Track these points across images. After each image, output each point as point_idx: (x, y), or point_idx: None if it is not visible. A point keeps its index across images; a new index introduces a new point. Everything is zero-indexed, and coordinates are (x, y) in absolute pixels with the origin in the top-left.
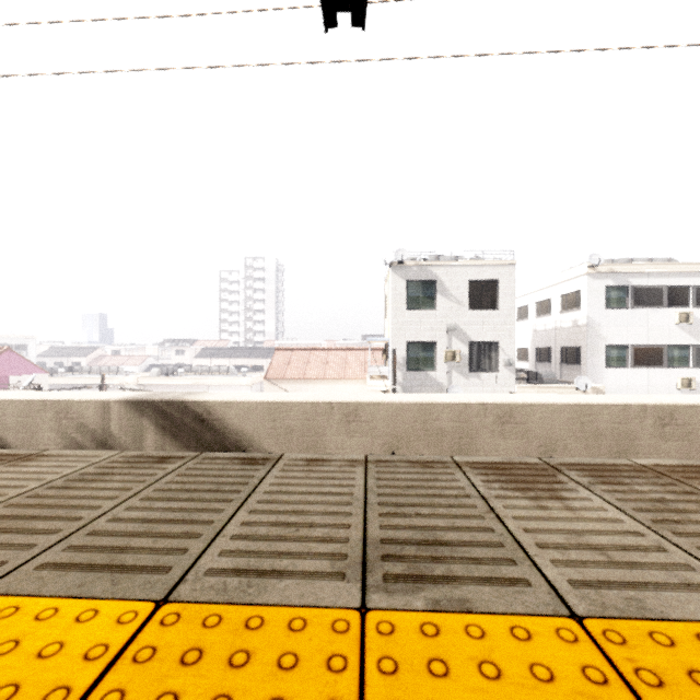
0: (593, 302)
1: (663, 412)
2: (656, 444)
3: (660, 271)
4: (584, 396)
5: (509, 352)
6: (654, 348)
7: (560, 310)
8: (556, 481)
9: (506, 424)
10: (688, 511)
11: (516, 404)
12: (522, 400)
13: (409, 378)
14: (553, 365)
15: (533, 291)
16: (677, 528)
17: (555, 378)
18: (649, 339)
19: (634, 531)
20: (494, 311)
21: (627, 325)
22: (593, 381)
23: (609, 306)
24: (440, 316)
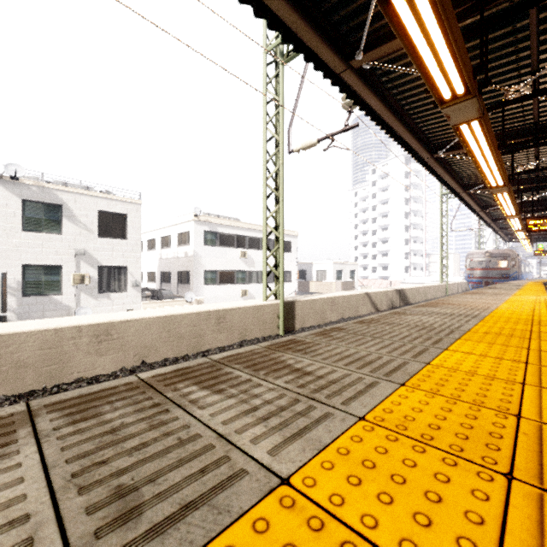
0: (197, 240)
1: (219, 315)
2: (216, 336)
3: (232, 225)
4: (174, 308)
5: (136, 275)
6: (230, 272)
7: (177, 244)
8: (3, 443)
9: (104, 342)
10: (132, 435)
11: (114, 322)
12: (119, 318)
13: (27, 304)
14: (173, 285)
15: (159, 228)
16: (94, 476)
17: (172, 295)
18: (227, 267)
19: (24, 513)
20: (124, 240)
21: (216, 257)
22: (197, 295)
23: (206, 244)
24: (67, 240)
